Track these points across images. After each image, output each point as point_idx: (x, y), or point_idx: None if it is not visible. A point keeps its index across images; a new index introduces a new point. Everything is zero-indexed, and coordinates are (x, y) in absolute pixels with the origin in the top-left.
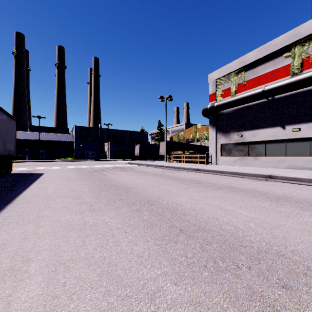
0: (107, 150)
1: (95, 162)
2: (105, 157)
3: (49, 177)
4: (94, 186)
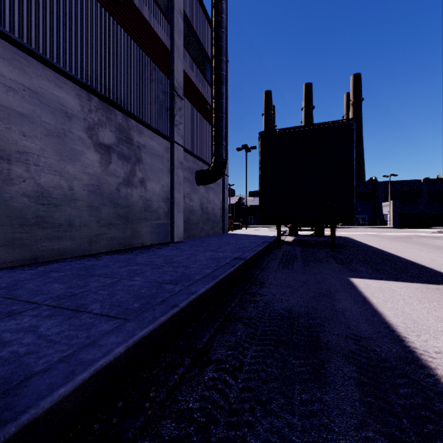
0: (387, 213)
1: (374, 229)
2: (383, 223)
3: (361, 239)
4: (423, 246)
